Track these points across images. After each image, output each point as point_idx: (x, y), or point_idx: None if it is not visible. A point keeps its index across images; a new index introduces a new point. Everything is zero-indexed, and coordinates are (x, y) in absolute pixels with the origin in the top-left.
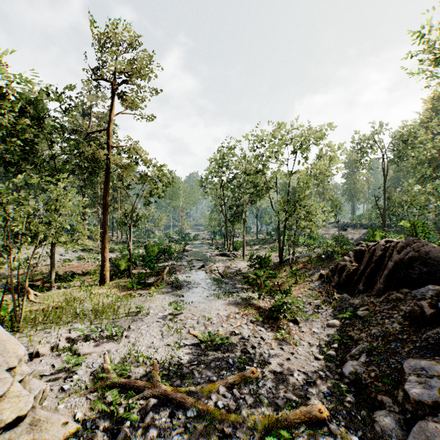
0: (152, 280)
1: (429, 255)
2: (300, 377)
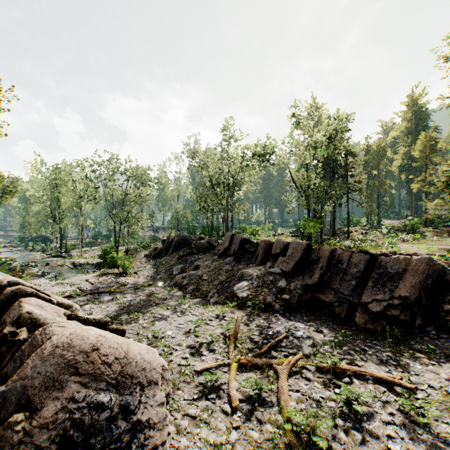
0: None
1: (186, 237)
2: (142, 282)
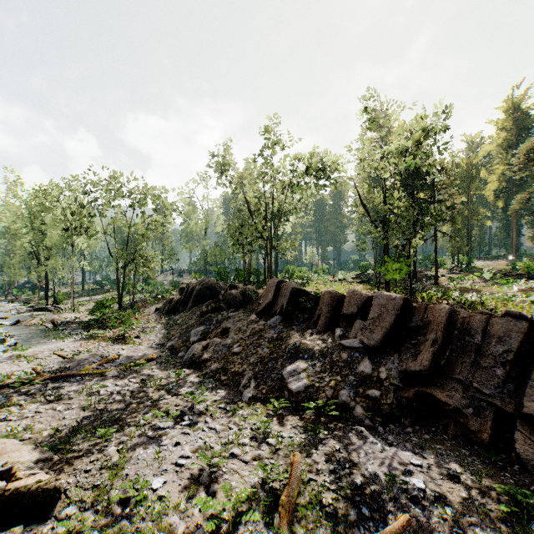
0: None
1: (212, 285)
2: (143, 354)
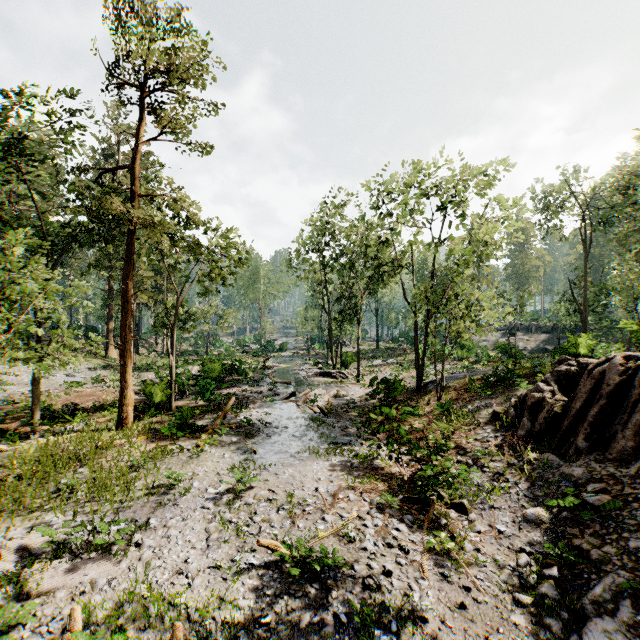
0: (206, 420)
1: None
2: None
